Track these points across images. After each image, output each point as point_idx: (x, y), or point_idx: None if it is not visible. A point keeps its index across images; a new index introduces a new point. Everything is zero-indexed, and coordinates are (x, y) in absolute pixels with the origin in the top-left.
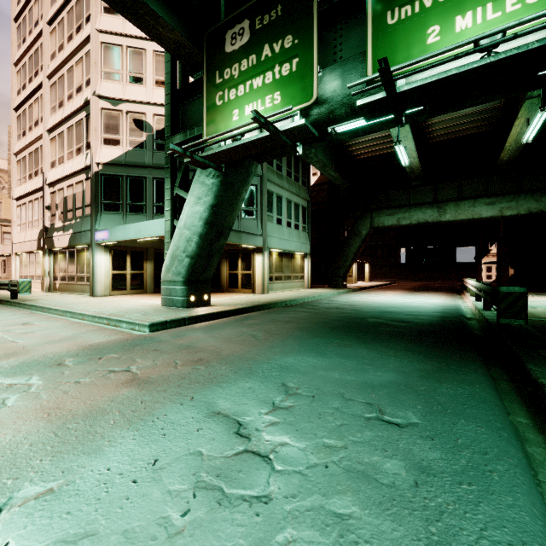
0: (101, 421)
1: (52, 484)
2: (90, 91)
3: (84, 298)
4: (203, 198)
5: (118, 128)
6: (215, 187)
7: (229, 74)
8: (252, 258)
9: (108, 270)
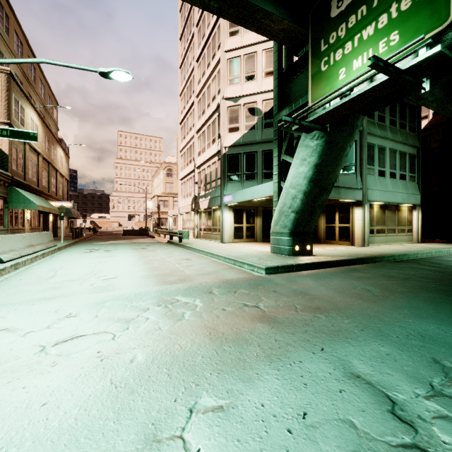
0: (247, 351)
1: (221, 401)
2: (220, 97)
3: (217, 243)
4: (307, 159)
5: (237, 118)
6: (319, 147)
7: (335, 37)
8: (350, 211)
9: (231, 224)
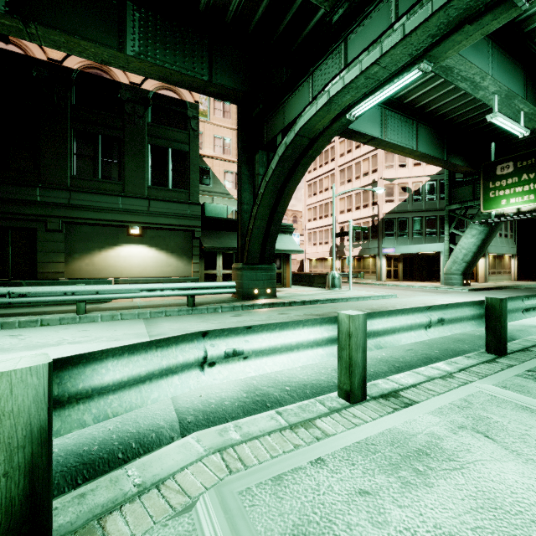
0: None
1: None
2: (376, 176)
3: (379, 282)
4: (476, 236)
5: (392, 193)
6: (485, 231)
7: (499, 184)
8: None
9: (385, 268)
